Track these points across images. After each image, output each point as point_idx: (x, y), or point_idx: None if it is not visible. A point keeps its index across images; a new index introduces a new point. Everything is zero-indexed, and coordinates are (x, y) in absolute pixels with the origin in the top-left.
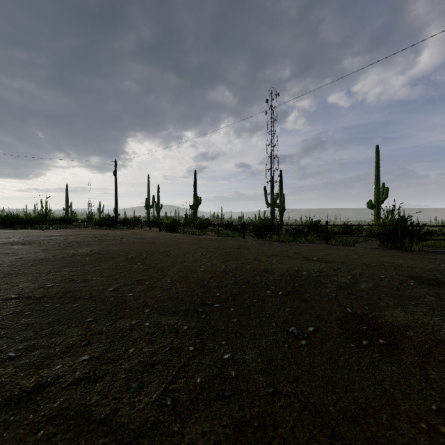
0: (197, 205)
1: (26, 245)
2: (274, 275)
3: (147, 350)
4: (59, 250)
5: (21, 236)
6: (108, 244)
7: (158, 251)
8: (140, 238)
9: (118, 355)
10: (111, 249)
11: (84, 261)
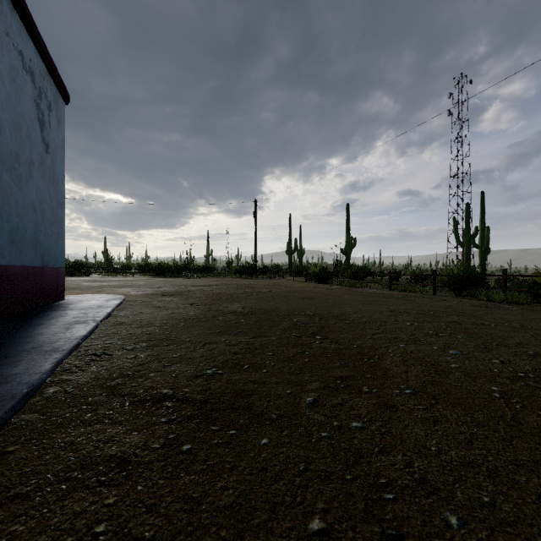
0: (351, 248)
1: (175, 297)
2: None
3: None
4: (207, 305)
5: (170, 286)
6: (257, 298)
7: (330, 313)
8: (291, 291)
9: None
10: (266, 306)
11: (240, 324)
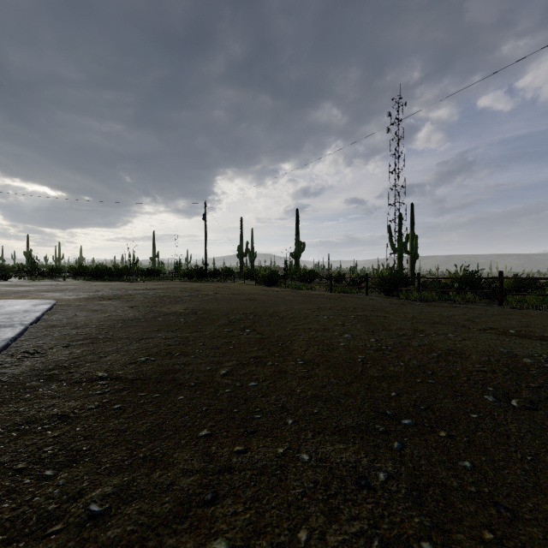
0: (300, 252)
1: (114, 300)
2: (474, 362)
3: (336, 542)
4: (149, 307)
5: (109, 290)
6: (202, 301)
7: (265, 312)
8: (236, 294)
9: (280, 547)
10: (207, 307)
11: (179, 323)
